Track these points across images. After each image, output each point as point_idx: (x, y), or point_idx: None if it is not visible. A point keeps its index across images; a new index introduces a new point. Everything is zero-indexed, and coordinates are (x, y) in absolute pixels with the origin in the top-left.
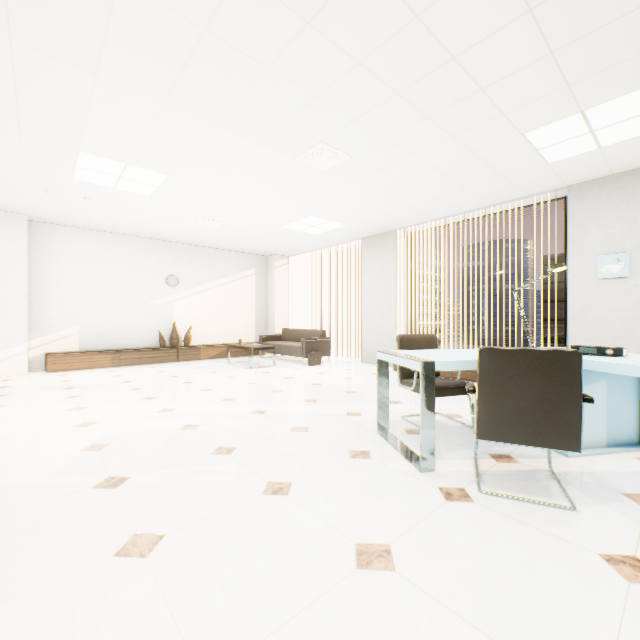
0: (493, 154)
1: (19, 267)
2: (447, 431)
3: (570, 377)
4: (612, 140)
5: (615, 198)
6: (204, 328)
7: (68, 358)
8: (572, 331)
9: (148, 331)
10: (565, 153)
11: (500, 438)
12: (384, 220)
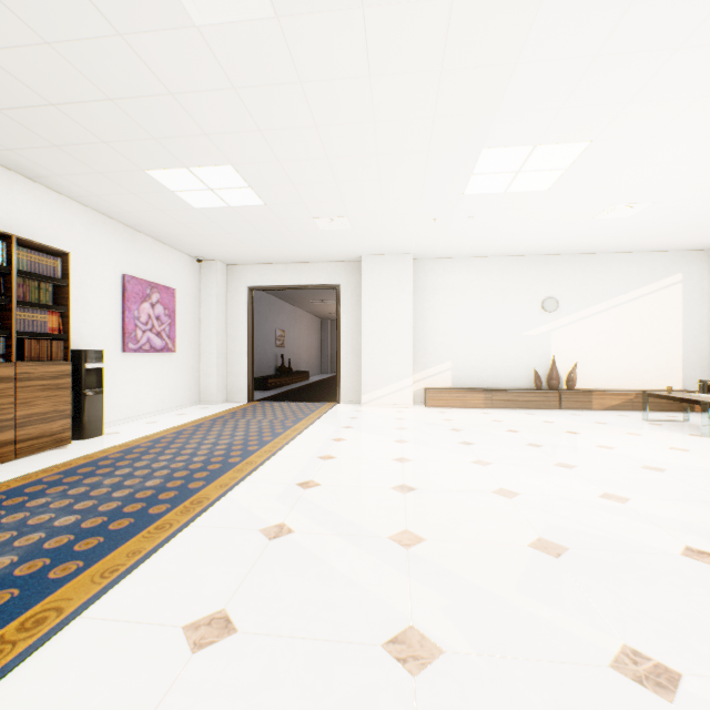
0: None
1: (405, 305)
2: None
3: None
4: None
5: None
6: (593, 366)
7: (443, 394)
8: None
9: (519, 368)
10: None
11: None
12: None
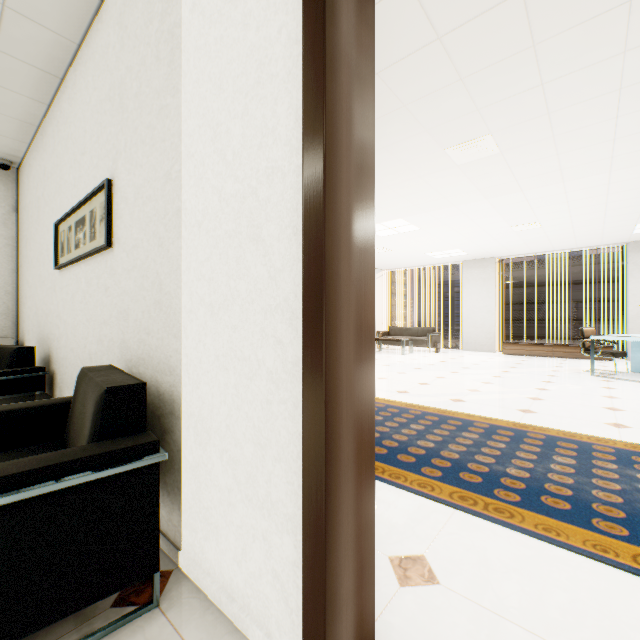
0: (611, 229)
1: None
2: (618, 374)
3: None
4: None
5: None
6: None
7: None
8: (630, 326)
9: None
10: None
11: None
12: (498, 252)
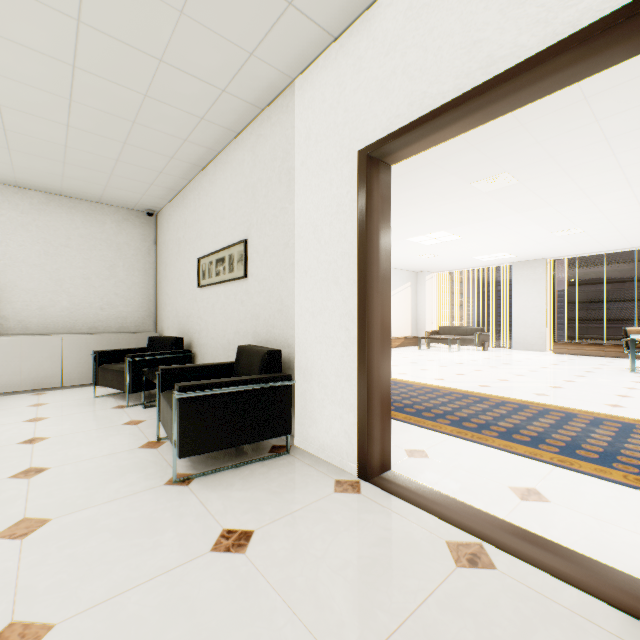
0: None
1: None
2: None
3: None
4: None
5: None
6: None
7: None
8: None
9: None
10: None
11: None
12: (547, 254)
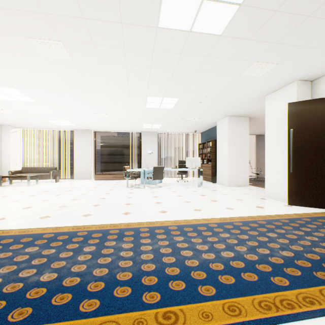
0: (136, 124)
1: None
2: (137, 185)
3: (163, 170)
4: (153, 128)
5: (150, 136)
6: None
7: None
8: (143, 165)
9: None
10: (146, 127)
11: (156, 179)
12: (92, 127)
